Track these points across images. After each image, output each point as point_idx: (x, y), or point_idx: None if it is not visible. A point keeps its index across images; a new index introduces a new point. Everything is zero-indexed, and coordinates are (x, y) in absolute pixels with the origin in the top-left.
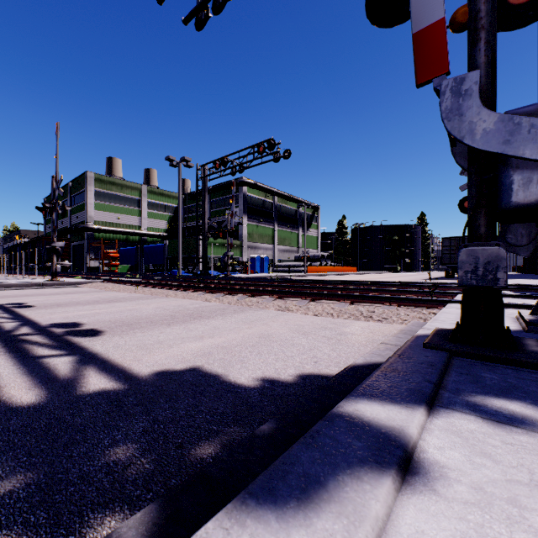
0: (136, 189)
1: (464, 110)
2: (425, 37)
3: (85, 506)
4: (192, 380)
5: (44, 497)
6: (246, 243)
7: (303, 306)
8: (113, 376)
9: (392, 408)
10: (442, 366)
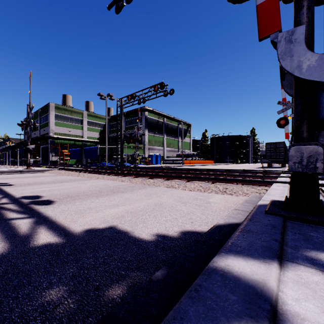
0: (80, 113)
1: (294, 52)
2: (265, 7)
3: None
4: (110, 235)
5: None
6: (147, 146)
7: (182, 185)
8: (57, 232)
9: (253, 263)
10: (281, 227)
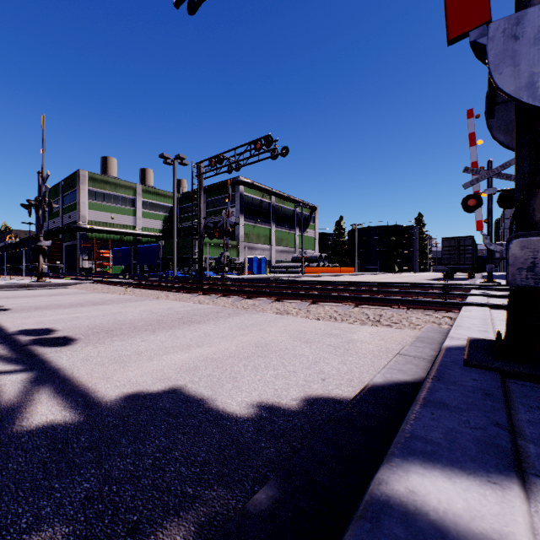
0: (130, 188)
1: (521, 58)
2: None
3: None
4: (170, 407)
5: None
6: (243, 243)
7: (304, 309)
8: (70, 401)
9: (467, 486)
10: (502, 395)
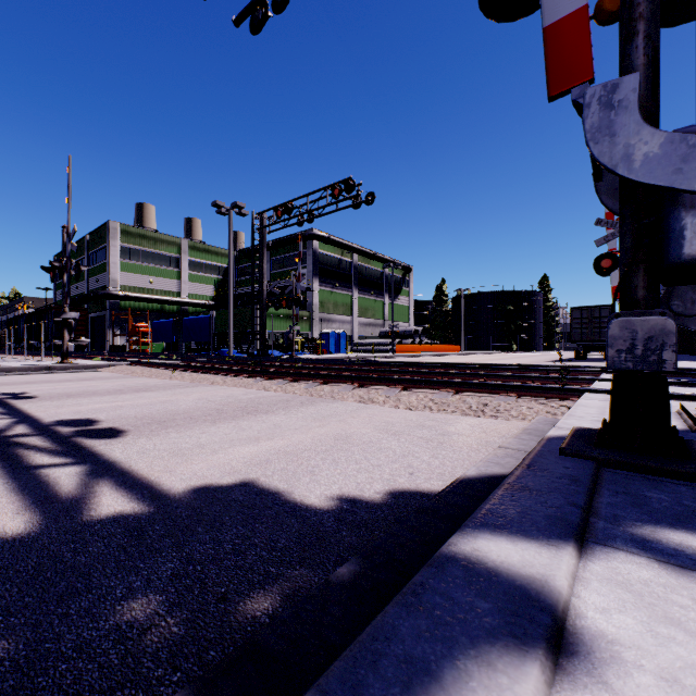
0: (174, 244)
1: (617, 128)
2: (561, 32)
3: (80, 695)
4: (244, 499)
5: (21, 680)
6: (317, 314)
7: (393, 397)
8: (135, 493)
9: (527, 547)
10: (589, 481)
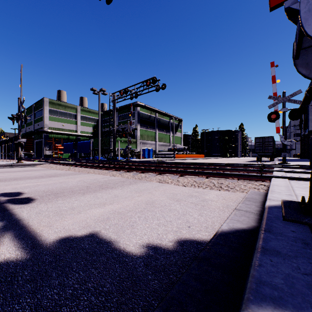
0: (74, 108)
1: None
2: None
3: None
4: (88, 247)
5: None
6: (139, 140)
7: (175, 179)
8: (23, 243)
9: None
10: None
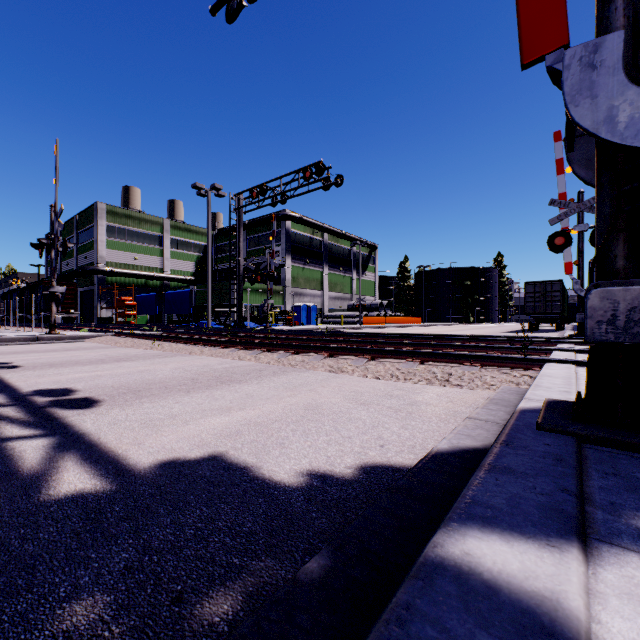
0: (157, 224)
1: (600, 89)
2: None
3: None
4: (210, 475)
5: None
6: (290, 289)
7: (361, 366)
8: (99, 469)
9: (525, 549)
10: (575, 461)
